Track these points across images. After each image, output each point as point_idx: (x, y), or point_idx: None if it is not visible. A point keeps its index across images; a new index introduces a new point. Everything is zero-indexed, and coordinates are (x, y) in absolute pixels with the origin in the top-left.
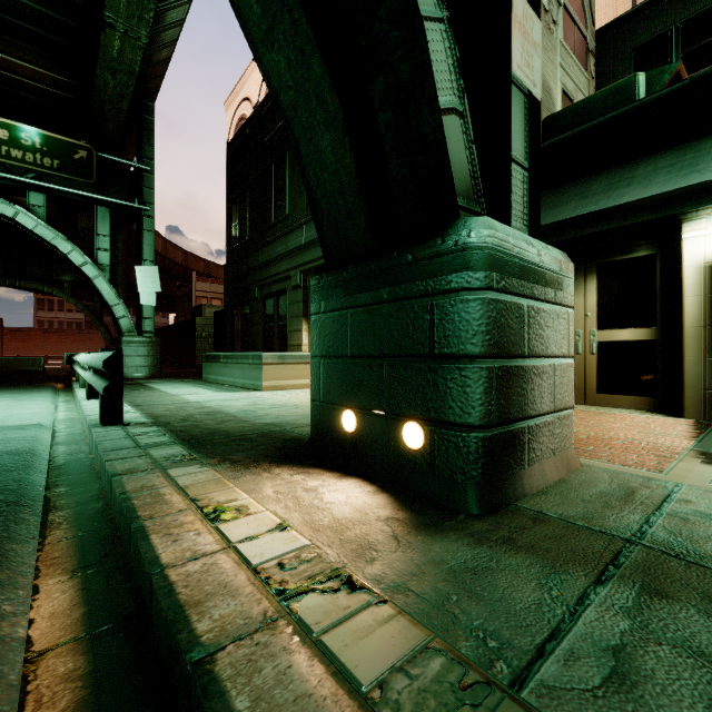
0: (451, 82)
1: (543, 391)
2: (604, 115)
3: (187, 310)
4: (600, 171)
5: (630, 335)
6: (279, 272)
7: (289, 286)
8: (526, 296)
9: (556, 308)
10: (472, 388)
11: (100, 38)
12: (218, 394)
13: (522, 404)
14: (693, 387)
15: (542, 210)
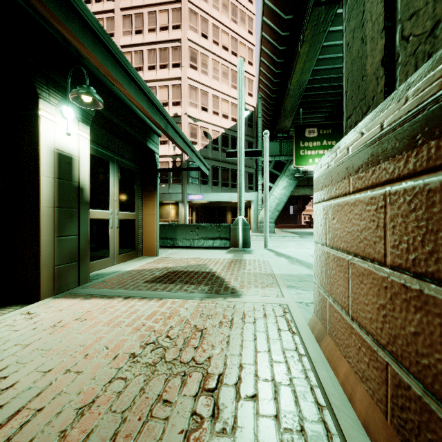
0: None
1: None
2: None
3: None
4: None
5: None
6: None
7: None
8: None
9: None
10: None
11: None
12: None
13: None
14: (47, 266)
15: None
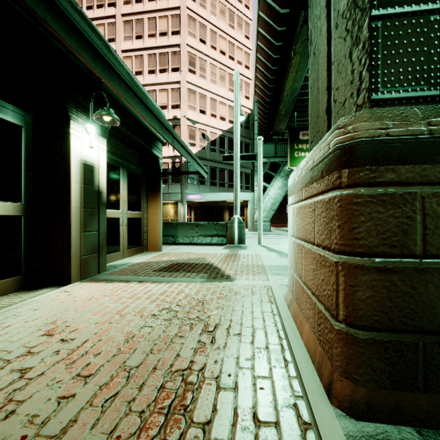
0: None
1: None
2: None
3: None
4: None
5: None
6: None
7: None
8: None
9: None
10: None
11: None
12: None
13: None
14: (76, 256)
15: None
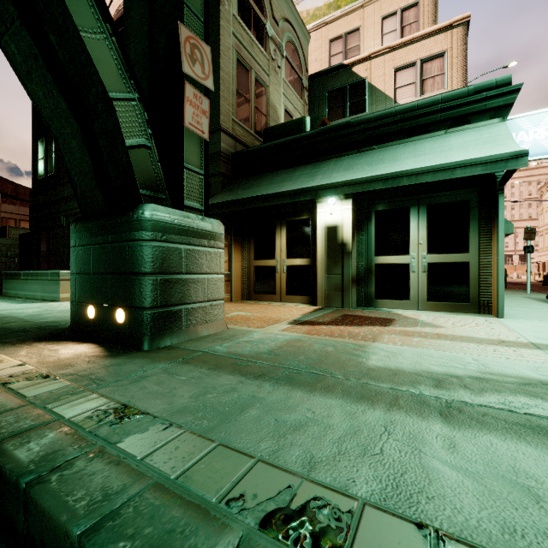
0: (141, 131)
1: (198, 291)
2: (285, 137)
3: None
4: (283, 169)
5: (300, 262)
6: None
7: None
8: (184, 243)
9: (209, 249)
10: (144, 289)
11: None
12: (14, 305)
13: (180, 297)
14: (321, 290)
15: (252, 187)
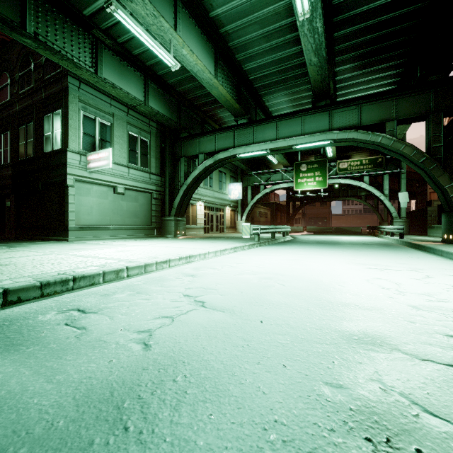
0: None
1: None
2: None
3: (423, 200)
4: None
5: None
6: None
7: None
8: None
9: None
10: None
11: None
12: (430, 238)
13: None
14: None
15: None
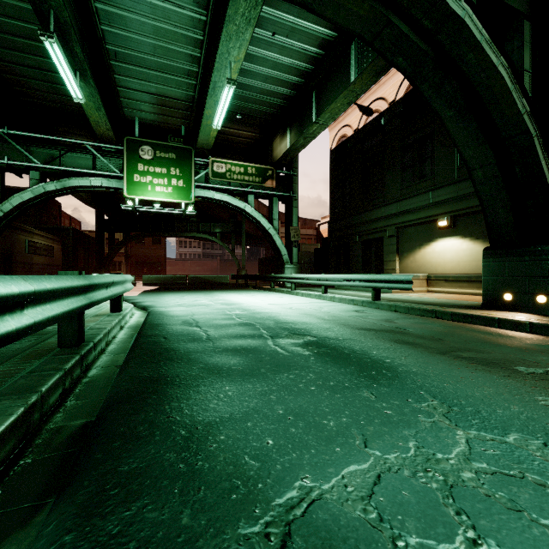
0: None
1: None
2: None
3: None
4: None
5: None
6: (377, 227)
7: (385, 235)
8: None
9: None
10: None
11: (308, 127)
12: None
13: None
14: None
15: None
